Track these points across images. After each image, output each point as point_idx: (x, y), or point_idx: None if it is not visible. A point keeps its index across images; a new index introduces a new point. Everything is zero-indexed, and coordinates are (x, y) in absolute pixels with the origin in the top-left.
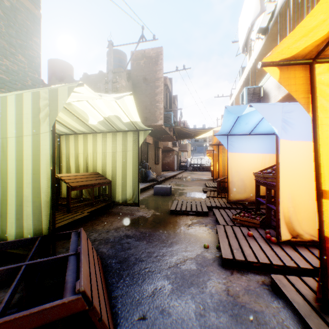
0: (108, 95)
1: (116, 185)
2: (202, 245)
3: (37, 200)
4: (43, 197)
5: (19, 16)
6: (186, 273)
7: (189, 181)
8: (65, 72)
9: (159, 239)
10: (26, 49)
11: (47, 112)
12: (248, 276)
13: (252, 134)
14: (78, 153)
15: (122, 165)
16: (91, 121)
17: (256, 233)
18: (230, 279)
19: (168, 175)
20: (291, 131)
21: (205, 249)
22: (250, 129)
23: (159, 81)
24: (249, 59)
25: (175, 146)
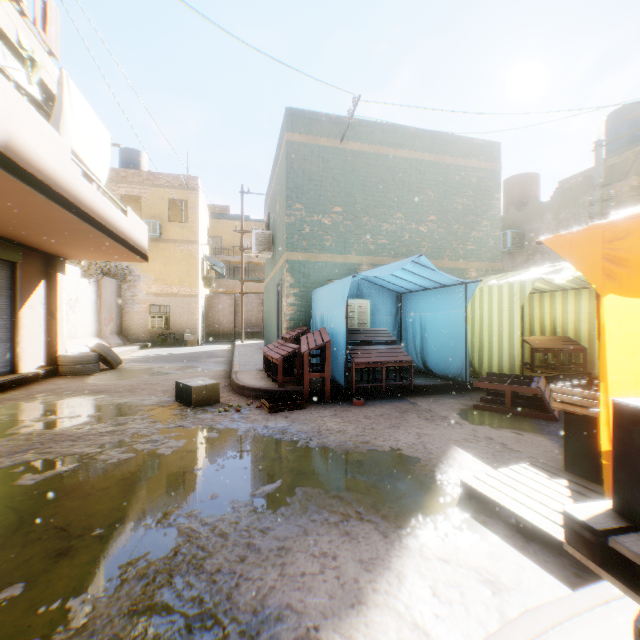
0: (569, 266)
1: (593, 354)
2: None
3: (510, 352)
4: (515, 350)
5: (482, 184)
6: None
7: None
8: (526, 188)
9: None
10: (487, 211)
11: (517, 296)
12: None
13: None
14: (542, 314)
15: None
16: (557, 281)
17: None
18: None
19: None
20: None
21: None
22: None
23: None
24: None
25: None
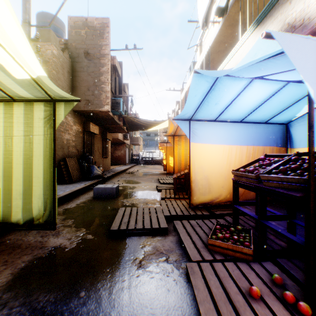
0: None
1: (12, 194)
2: None
3: None
4: None
5: None
6: None
7: (141, 176)
8: None
9: None
10: None
11: None
12: None
13: (218, 120)
14: None
15: (23, 159)
16: None
17: (256, 277)
18: None
19: (118, 169)
20: None
21: None
22: (217, 112)
23: (105, 58)
24: (199, 55)
25: (126, 139)
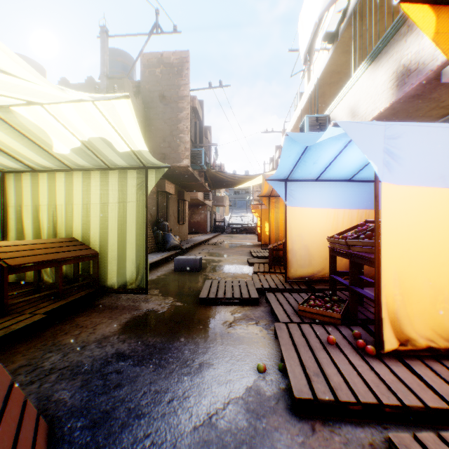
0: (80, 93)
1: (108, 259)
2: (254, 366)
3: None
4: None
5: None
6: (228, 439)
7: (227, 248)
8: None
9: (178, 358)
10: None
11: None
12: (342, 432)
13: (320, 180)
14: (39, 205)
15: (118, 225)
16: (58, 147)
17: (339, 335)
18: (312, 446)
19: (197, 239)
20: (397, 170)
21: (259, 373)
22: (318, 172)
23: (184, 101)
24: (307, 83)
25: (207, 199)
